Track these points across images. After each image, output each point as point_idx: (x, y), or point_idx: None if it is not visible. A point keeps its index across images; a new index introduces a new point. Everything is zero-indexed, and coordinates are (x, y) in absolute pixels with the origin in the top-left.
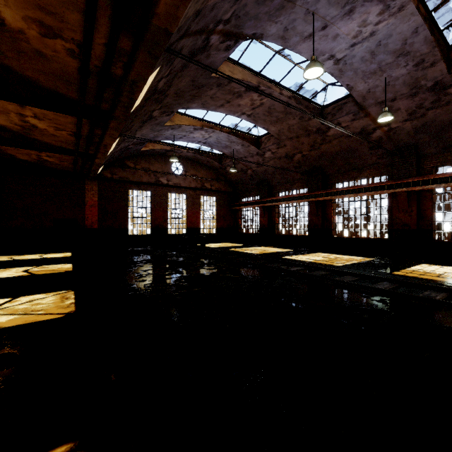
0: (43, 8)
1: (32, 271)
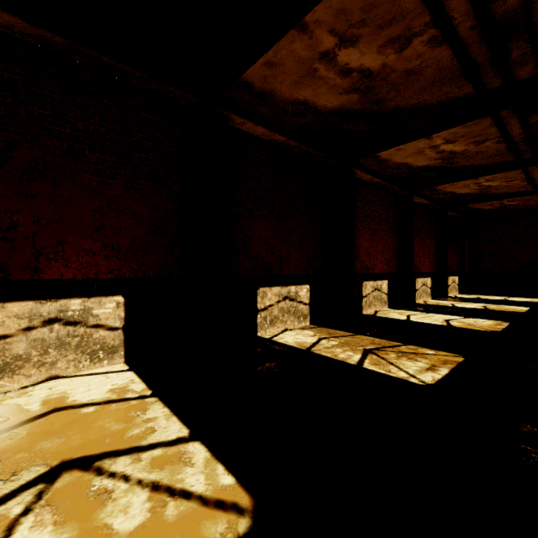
0: (473, 137)
1: (487, 307)
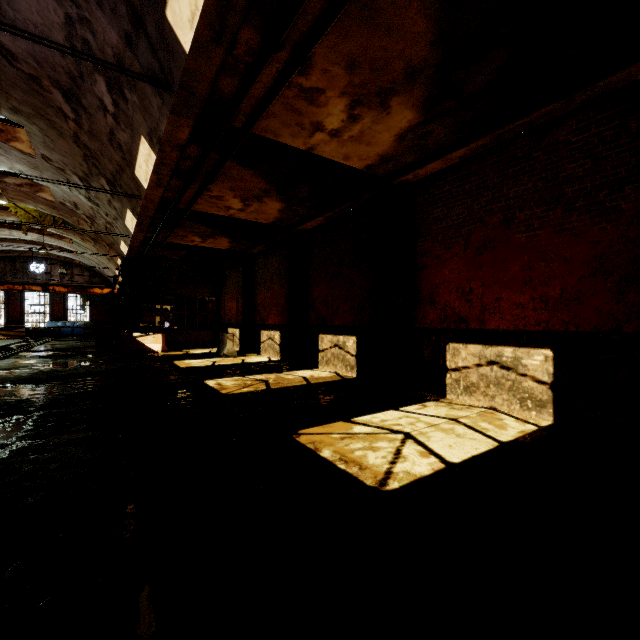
0: (297, 113)
1: None
